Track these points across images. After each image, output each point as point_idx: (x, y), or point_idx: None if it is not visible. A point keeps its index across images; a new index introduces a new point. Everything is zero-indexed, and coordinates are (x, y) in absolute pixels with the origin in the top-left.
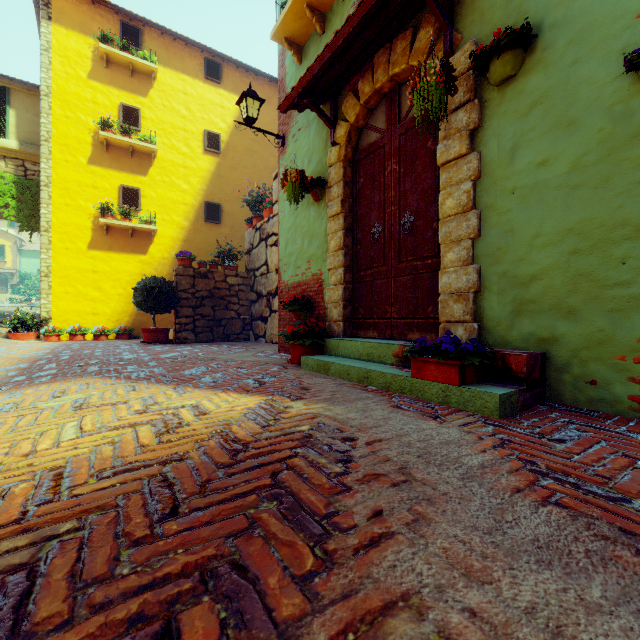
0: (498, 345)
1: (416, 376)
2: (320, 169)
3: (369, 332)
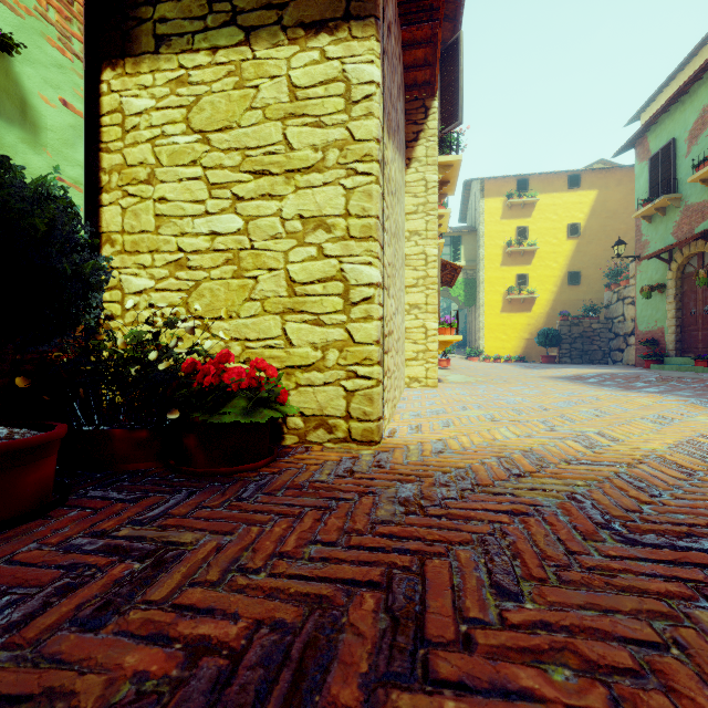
0: None
1: (695, 366)
2: (662, 279)
3: (689, 355)
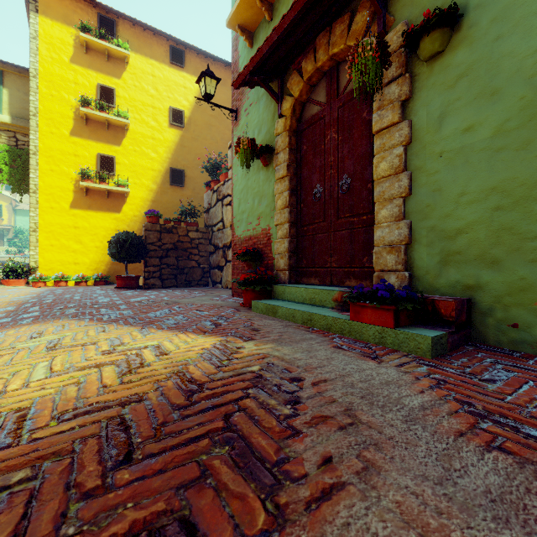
0: (427, 291)
1: (354, 319)
2: (268, 138)
3: (311, 279)
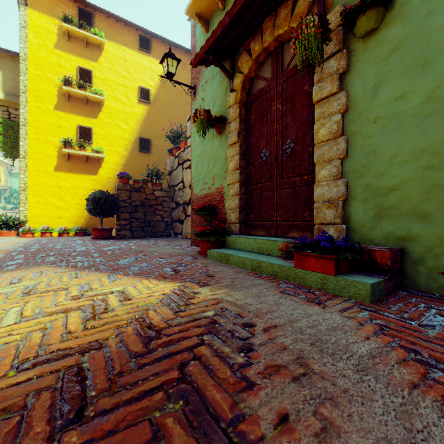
0: (362, 242)
1: (298, 267)
2: (222, 110)
3: (259, 231)
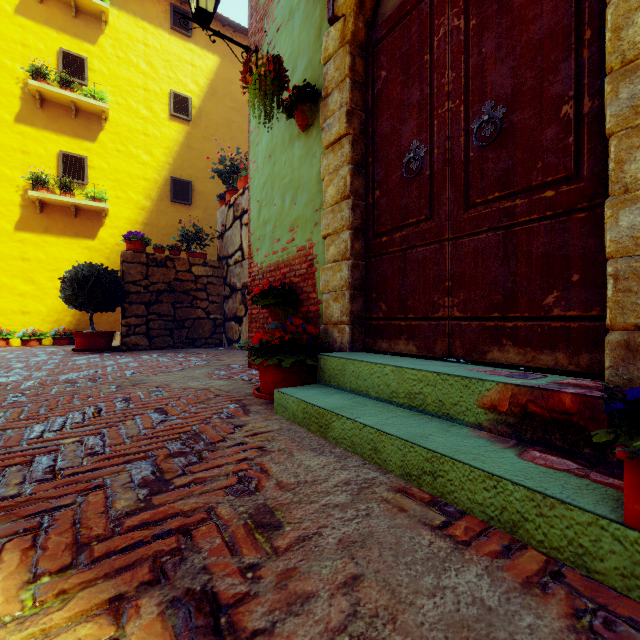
0: None
1: None
2: (310, 76)
3: (398, 343)
